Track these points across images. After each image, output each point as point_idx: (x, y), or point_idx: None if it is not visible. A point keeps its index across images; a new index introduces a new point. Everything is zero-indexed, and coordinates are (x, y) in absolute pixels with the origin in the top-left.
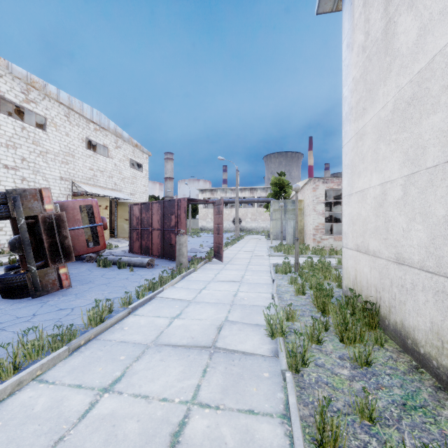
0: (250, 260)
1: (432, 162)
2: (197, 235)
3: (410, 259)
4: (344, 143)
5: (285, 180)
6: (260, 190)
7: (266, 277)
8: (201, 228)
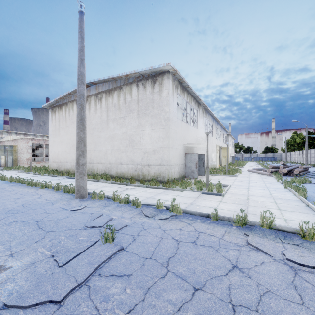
0: (2, 172)
1: (64, 150)
2: None
3: (62, 162)
4: (50, 140)
5: None
6: None
7: (23, 173)
8: None
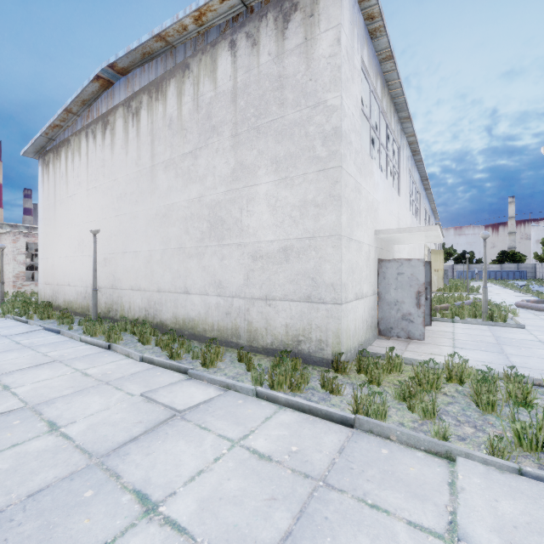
0: None
1: (64, 256)
2: None
3: (60, 283)
4: (39, 232)
5: None
6: None
7: None
8: None
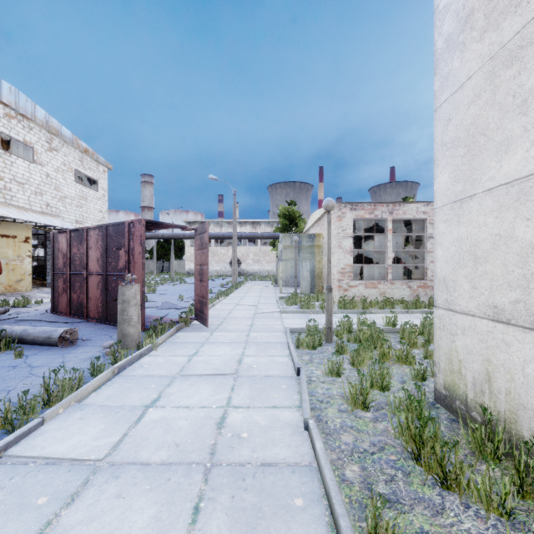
0: (252, 320)
1: None
2: (180, 281)
3: None
4: (439, 102)
5: (297, 212)
6: (265, 224)
7: (282, 359)
8: (188, 272)
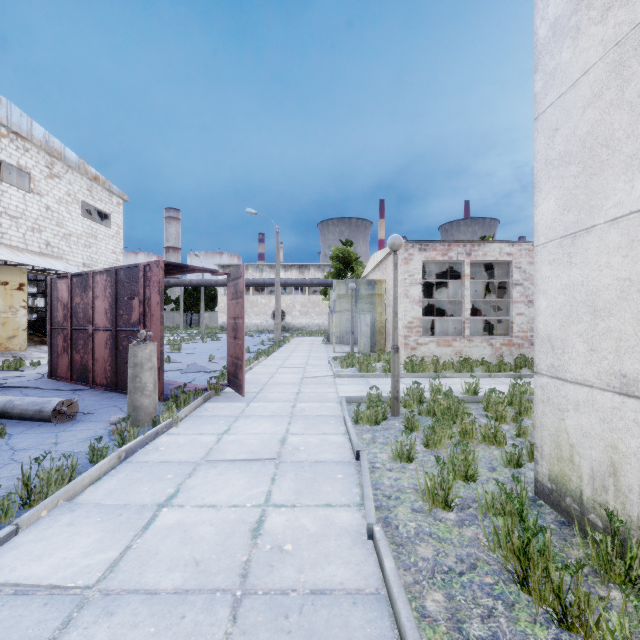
0: (299, 387)
1: None
2: (211, 338)
3: None
4: (542, 107)
5: (353, 253)
6: (314, 268)
7: (337, 438)
8: (222, 326)
